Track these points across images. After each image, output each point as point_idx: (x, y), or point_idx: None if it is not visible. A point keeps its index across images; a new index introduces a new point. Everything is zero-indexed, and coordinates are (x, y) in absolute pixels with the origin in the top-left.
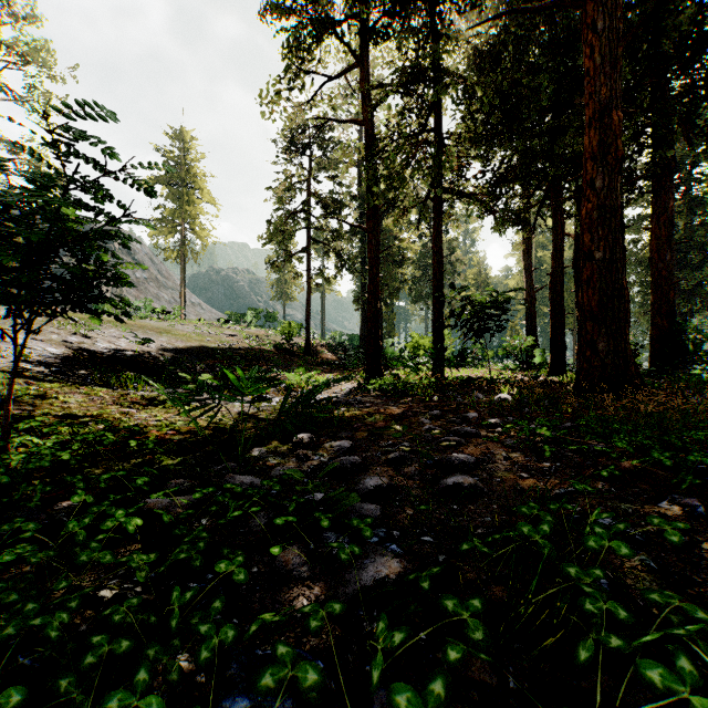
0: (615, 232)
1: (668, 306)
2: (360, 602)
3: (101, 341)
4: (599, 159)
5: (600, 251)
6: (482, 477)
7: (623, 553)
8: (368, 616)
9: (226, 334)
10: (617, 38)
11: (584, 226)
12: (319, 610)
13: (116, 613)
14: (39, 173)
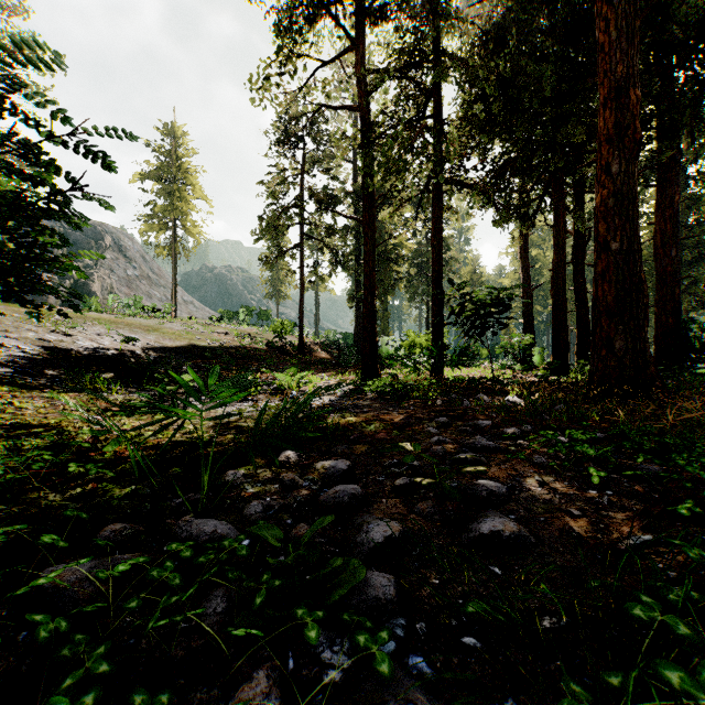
0: (633, 221)
1: (673, 304)
2: None
3: (82, 339)
4: (615, 142)
5: (616, 242)
6: (520, 514)
7: None
8: None
9: (217, 332)
10: (635, 11)
11: (599, 214)
12: None
13: None
14: None
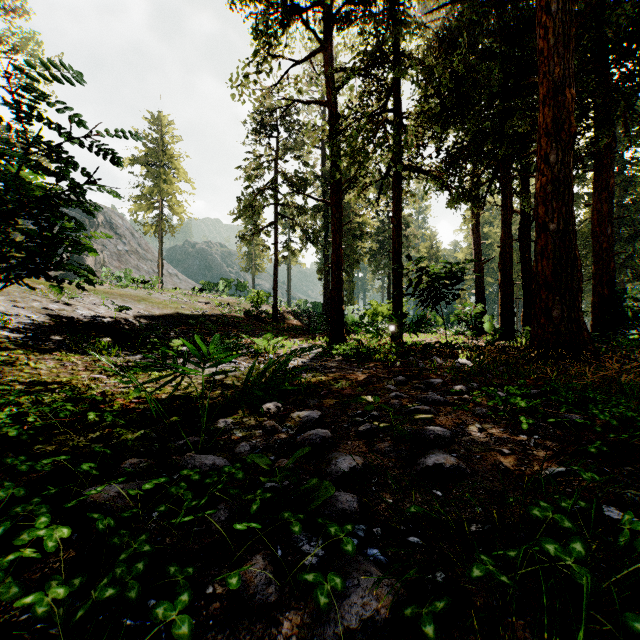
0: (568, 205)
1: (609, 276)
2: None
3: (81, 308)
4: (552, 135)
5: (554, 223)
6: (460, 453)
7: None
8: None
9: (199, 302)
10: (570, 20)
11: (539, 199)
12: None
13: None
14: None
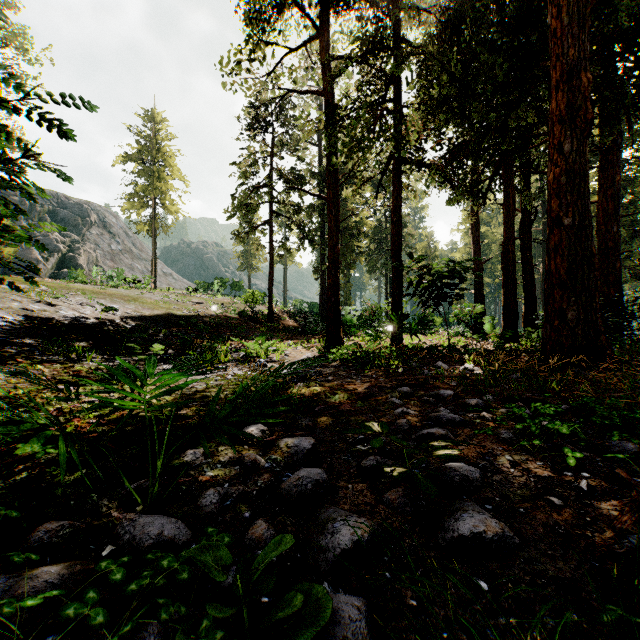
0: (584, 198)
1: (614, 276)
2: None
3: (65, 308)
4: (567, 123)
5: (568, 217)
6: (496, 503)
7: None
8: None
9: (193, 302)
10: None
11: (552, 191)
12: None
13: None
14: None
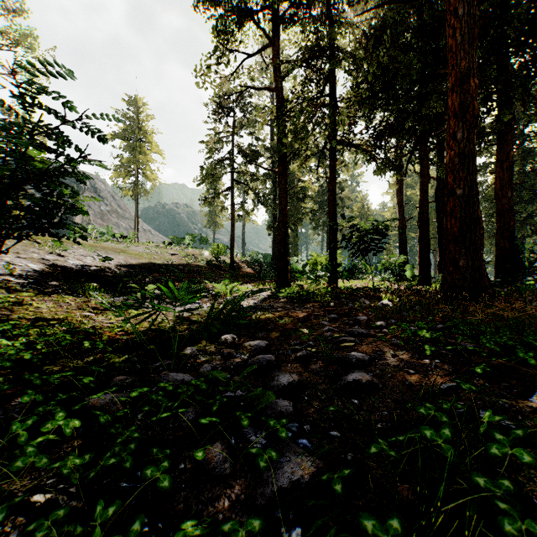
0: (472, 174)
1: (509, 232)
2: (277, 502)
3: (71, 258)
4: (459, 117)
5: (460, 189)
6: (376, 373)
7: (525, 461)
8: (285, 519)
9: (169, 253)
10: (474, 22)
11: (448, 169)
12: (238, 528)
13: (40, 528)
14: (10, 121)
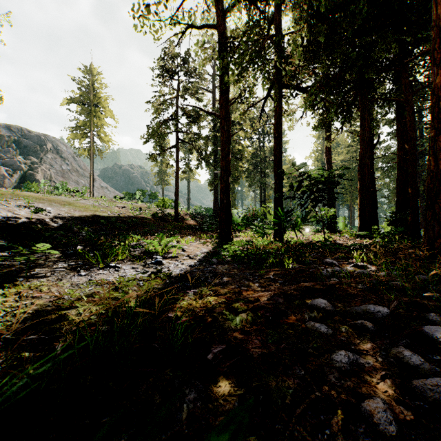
0: None
1: None
2: None
3: (1, 210)
4: None
5: None
6: None
7: None
8: None
9: (117, 206)
10: None
11: (439, 93)
12: None
13: None
14: None
